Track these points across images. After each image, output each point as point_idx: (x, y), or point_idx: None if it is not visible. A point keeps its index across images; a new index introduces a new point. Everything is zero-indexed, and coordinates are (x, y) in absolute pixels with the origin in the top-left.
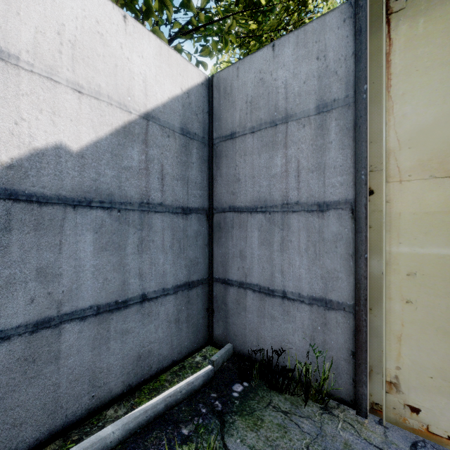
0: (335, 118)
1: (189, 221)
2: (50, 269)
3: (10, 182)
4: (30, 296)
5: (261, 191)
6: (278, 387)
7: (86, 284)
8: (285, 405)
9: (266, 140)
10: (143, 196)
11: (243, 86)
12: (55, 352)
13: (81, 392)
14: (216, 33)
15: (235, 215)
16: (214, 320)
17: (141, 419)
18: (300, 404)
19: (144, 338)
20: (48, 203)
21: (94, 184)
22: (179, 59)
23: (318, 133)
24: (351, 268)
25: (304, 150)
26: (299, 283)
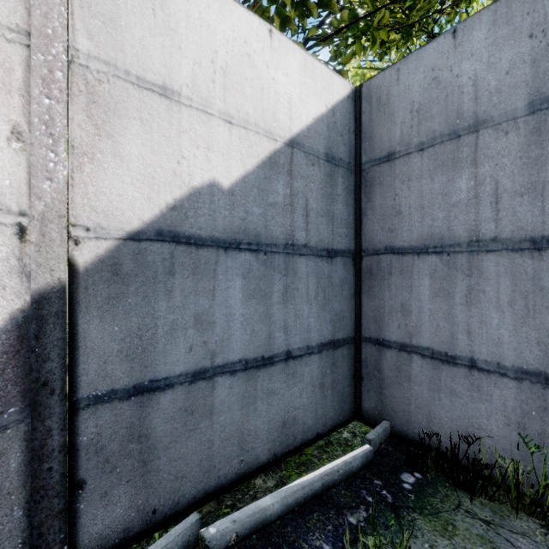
0: None
1: (334, 266)
2: (205, 316)
3: (174, 224)
4: (189, 344)
5: (435, 226)
6: (467, 485)
7: (236, 335)
8: (484, 512)
9: (443, 159)
10: (288, 236)
11: (406, 92)
12: (210, 406)
13: (231, 454)
14: (362, 31)
15: (394, 258)
16: (362, 390)
17: (299, 495)
18: (506, 515)
19: (289, 402)
20: (203, 245)
21: (243, 224)
22: (324, 70)
23: (531, 140)
24: None
25: (507, 166)
26: (499, 349)
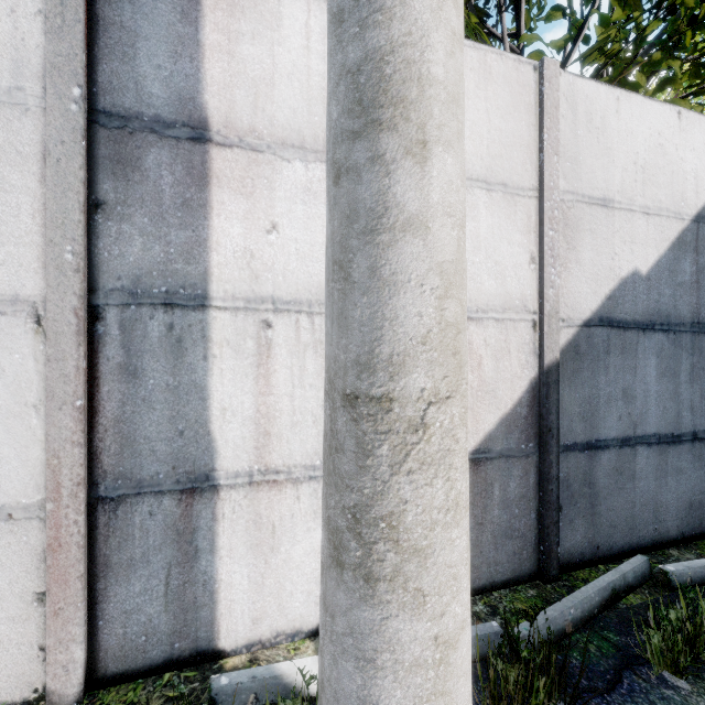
0: None
1: None
2: (629, 391)
3: (609, 311)
4: (618, 413)
5: None
6: None
7: (651, 410)
8: None
9: None
10: (694, 315)
11: None
12: (632, 471)
13: (647, 519)
14: None
15: None
16: None
17: None
18: None
19: (694, 484)
20: (628, 328)
21: (656, 306)
22: None
23: None
24: None
25: None
26: None
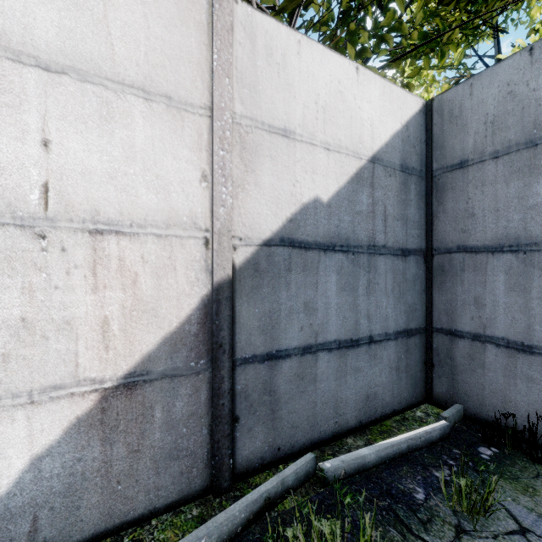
0: None
1: (407, 264)
2: (311, 304)
3: (291, 232)
4: (300, 325)
5: (510, 227)
6: None
7: (332, 320)
8: None
9: (519, 165)
10: (370, 239)
11: (480, 105)
12: (314, 375)
13: (328, 415)
14: (431, 48)
15: (467, 256)
16: (433, 376)
17: (389, 451)
18: None
19: (371, 379)
20: (310, 248)
21: (337, 230)
22: (399, 92)
23: None
24: None
25: None
26: None
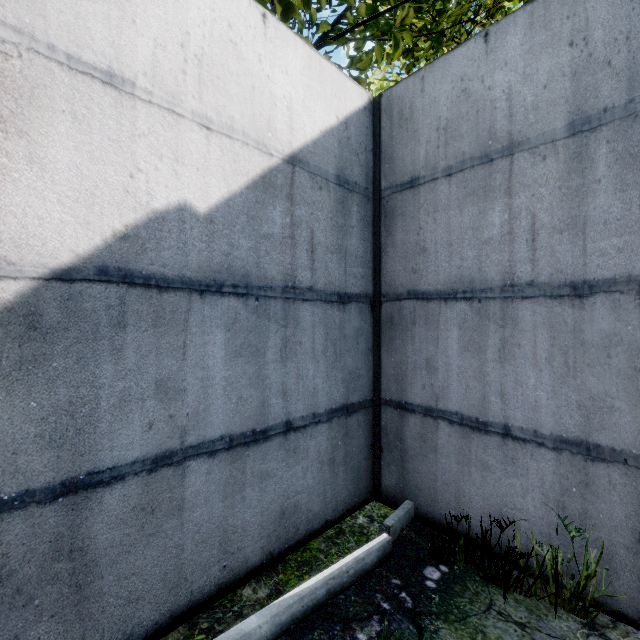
0: (607, 140)
1: (347, 314)
2: (172, 382)
3: (125, 259)
4: (148, 419)
5: (465, 266)
6: (500, 579)
7: (216, 404)
8: (518, 612)
9: (473, 186)
10: (288, 277)
11: (432, 105)
12: (178, 500)
13: (209, 560)
14: (383, 31)
15: (419, 304)
16: (382, 464)
17: (296, 609)
18: (544, 613)
19: (289, 485)
20: (169, 288)
21: (226, 260)
22: (334, 73)
23: (571, 167)
24: (639, 393)
25: (545, 196)
26: (535, 414)
